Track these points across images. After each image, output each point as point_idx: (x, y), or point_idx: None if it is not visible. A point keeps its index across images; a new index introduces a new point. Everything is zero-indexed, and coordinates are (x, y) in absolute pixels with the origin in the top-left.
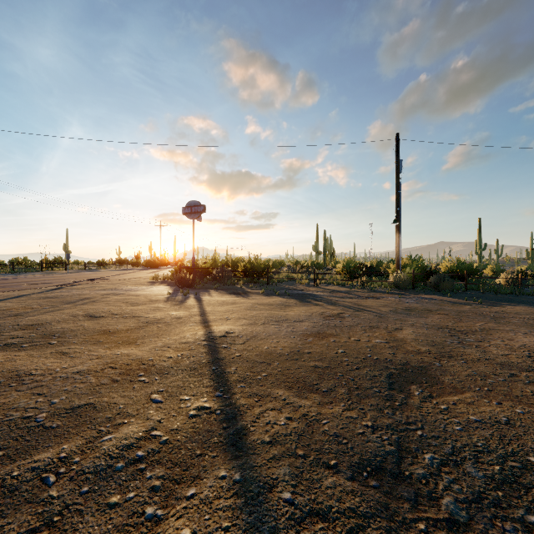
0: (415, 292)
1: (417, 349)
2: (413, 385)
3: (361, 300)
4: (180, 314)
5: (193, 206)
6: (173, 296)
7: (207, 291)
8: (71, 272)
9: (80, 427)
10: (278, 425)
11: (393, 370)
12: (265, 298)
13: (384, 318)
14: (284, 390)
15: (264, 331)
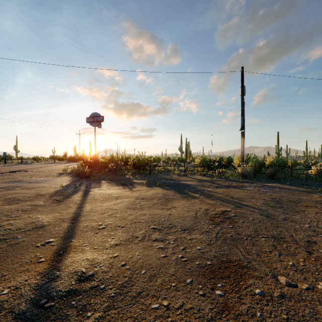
0: (259, 180)
1: None
2: None
3: (228, 190)
4: (49, 218)
5: (95, 116)
6: (65, 189)
7: (99, 182)
8: (9, 165)
9: None
10: None
11: None
12: (148, 189)
13: (272, 217)
14: None
15: (144, 262)
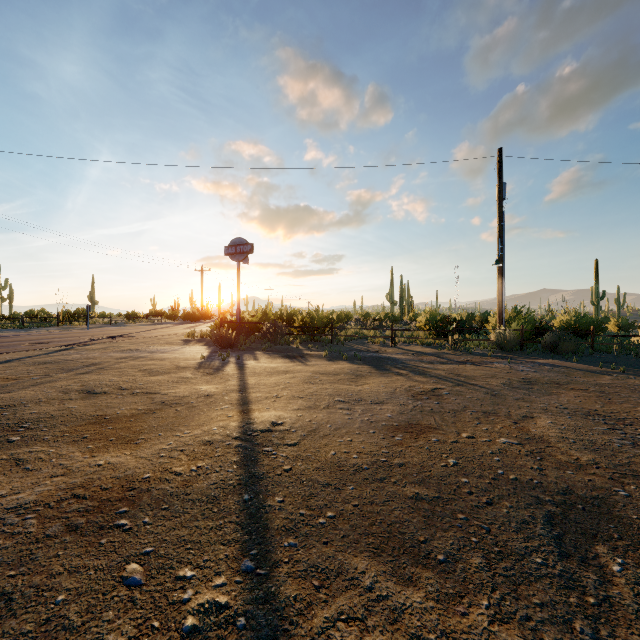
0: (526, 355)
1: (574, 458)
2: (598, 542)
3: (458, 367)
4: (212, 389)
5: (239, 245)
6: (208, 361)
7: (253, 354)
8: (93, 327)
9: None
10: None
11: (551, 507)
12: (329, 363)
13: (499, 397)
14: (368, 556)
15: (329, 421)
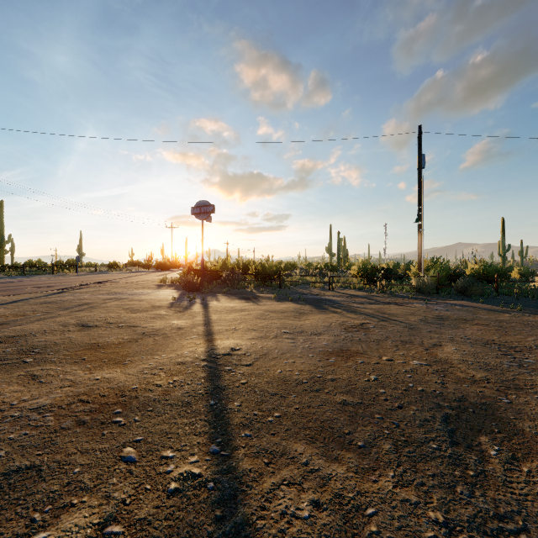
0: (441, 297)
1: (470, 375)
2: (482, 435)
3: (384, 307)
4: (182, 323)
5: (203, 206)
6: (179, 301)
7: (215, 296)
8: (81, 274)
9: (5, 512)
10: (299, 518)
11: (448, 410)
12: (277, 304)
13: (415, 330)
14: (305, 443)
15: (277, 347)
